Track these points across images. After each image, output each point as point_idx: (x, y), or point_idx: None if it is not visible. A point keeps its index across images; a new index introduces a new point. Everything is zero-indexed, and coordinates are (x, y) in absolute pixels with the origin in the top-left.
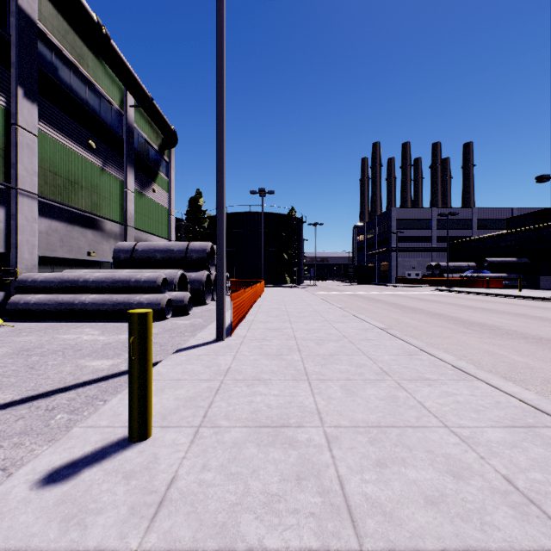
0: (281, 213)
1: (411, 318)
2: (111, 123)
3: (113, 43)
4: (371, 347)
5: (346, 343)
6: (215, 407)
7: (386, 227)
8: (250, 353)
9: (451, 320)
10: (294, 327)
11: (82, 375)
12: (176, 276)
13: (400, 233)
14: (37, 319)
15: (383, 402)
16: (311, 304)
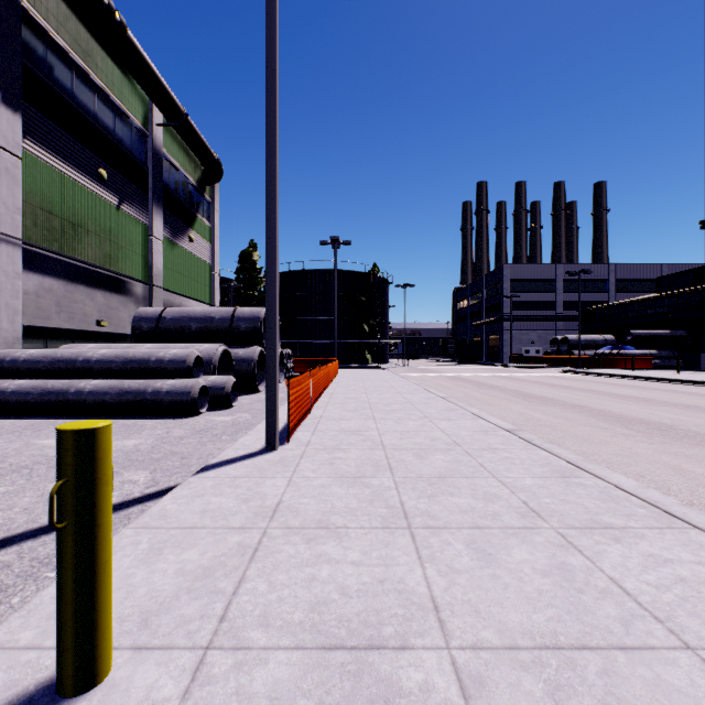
0: (360, 272)
1: (542, 413)
2: (131, 147)
3: (131, 35)
4: (500, 462)
5: (461, 456)
6: (246, 594)
7: (496, 290)
8: (314, 473)
9: (600, 415)
10: (381, 428)
11: (42, 514)
12: (215, 354)
13: (515, 298)
14: (17, 415)
15: (549, 580)
16: (401, 392)
